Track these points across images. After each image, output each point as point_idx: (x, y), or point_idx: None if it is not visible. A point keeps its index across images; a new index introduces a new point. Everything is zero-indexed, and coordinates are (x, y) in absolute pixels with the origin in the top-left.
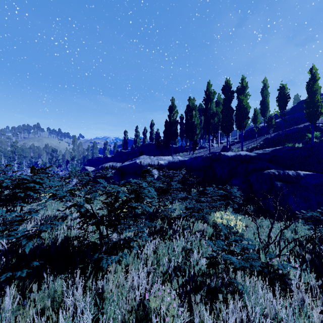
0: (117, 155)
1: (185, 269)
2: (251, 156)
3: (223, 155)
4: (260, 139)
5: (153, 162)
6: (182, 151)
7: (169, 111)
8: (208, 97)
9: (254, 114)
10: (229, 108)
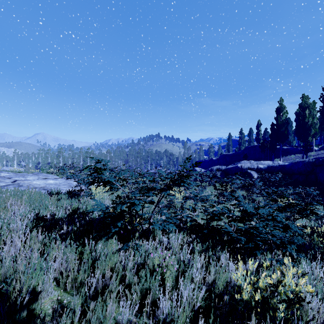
0: (222, 157)
1: None
2: None
3: None
4: None
5: (252, 166)
6: (295, 153)
7: (277, 113)
8: None
9: None
10: None
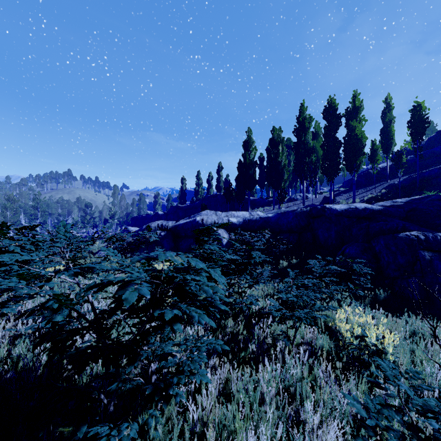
0: (172, 211)
1: None
2: (374, 211)
3: (329, 209)
4: (380, 186)
5: (220, 220)
6: (262, 205)
7: (244, 148)
8: (301, 125)
9: (371, 149)
10: (334, 140)
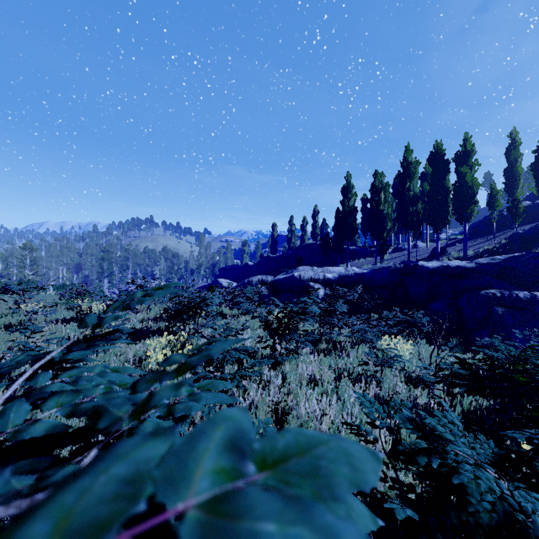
0: (263, 261)
1: (343, 370)
2: (466, 268)
3: (421, 267)
4: (503, 234)
5: (317, 276)
6: (364, 256)
7: (343, 194)
8: (405, 170)
9: (489, 193)
10: (440, 189)
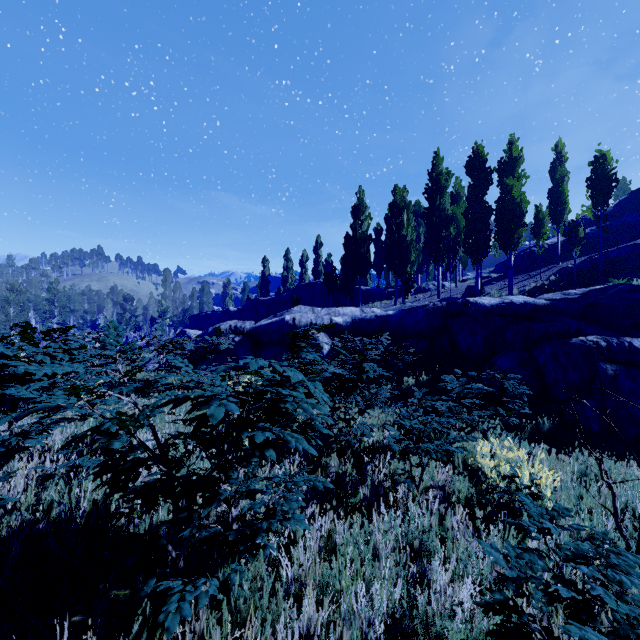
0: (249, 306)
1: (416, 630)
2: (537, 306)
3: (474, 304)
4: (548, 270)
5: (319, 320)
6: (380, 298)
7: (354, 216)
8: (435, 183)
9: (535, 217)
10: (482, 206)
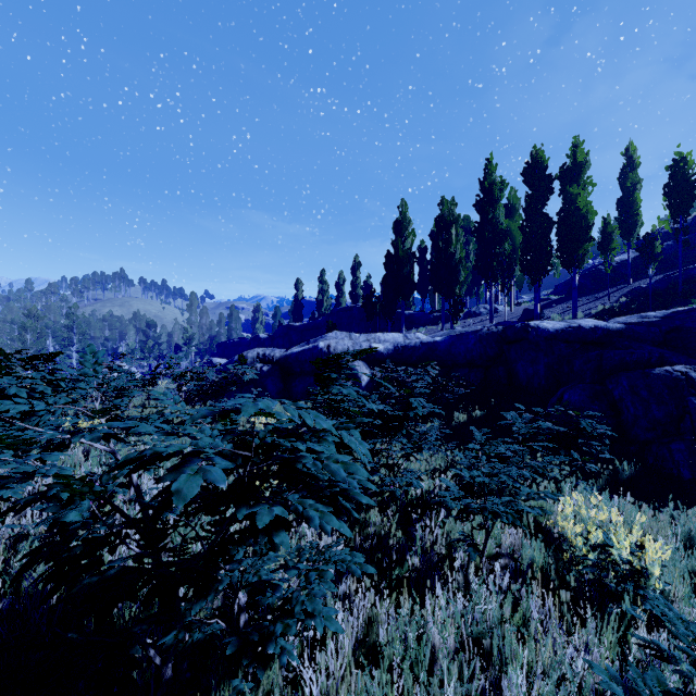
0: (281, 333)
1: None
2: (610, 331)
3: (535, 329)
4: (617, 291)
5: (357, 347)
6: (424, 324)
7: (396, 233)
8: (487, 194)
9: (602, 231)
10: (541, 218)
